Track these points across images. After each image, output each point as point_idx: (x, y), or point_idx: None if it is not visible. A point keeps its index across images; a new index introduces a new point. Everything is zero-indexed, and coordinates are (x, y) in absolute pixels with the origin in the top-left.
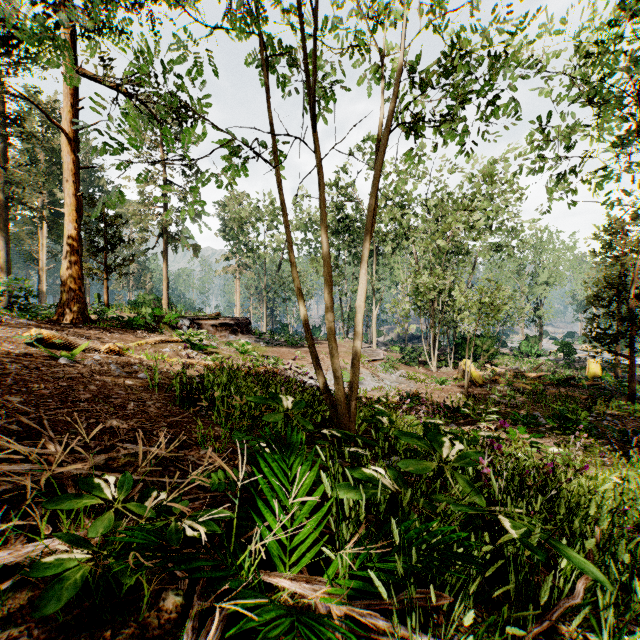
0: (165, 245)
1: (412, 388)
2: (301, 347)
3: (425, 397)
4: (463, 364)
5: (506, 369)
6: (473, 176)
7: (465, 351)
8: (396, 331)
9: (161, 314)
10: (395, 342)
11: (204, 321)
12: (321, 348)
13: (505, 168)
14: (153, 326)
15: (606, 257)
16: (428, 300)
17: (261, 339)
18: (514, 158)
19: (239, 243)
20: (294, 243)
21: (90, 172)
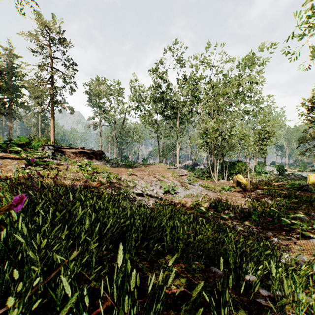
0: (52, 107)
1: (211, 194)
2: (134, 168)
3: (227, 202)
4: (237, 177)
5: (257, 180)
6: (240, 63)
7: (232, 170)
8: (193, 157)
9: (31, 143)
10: (187, 166)
11: (67, 149)
12: (147, 168)
13: (259, 58)
14: (20, 150)
15: (309, 116)
16: (214, 138)
17: (109, 163)
18: (268, 48)
19: (99, 109)
20: (132, 109)
21: (12, 68)
